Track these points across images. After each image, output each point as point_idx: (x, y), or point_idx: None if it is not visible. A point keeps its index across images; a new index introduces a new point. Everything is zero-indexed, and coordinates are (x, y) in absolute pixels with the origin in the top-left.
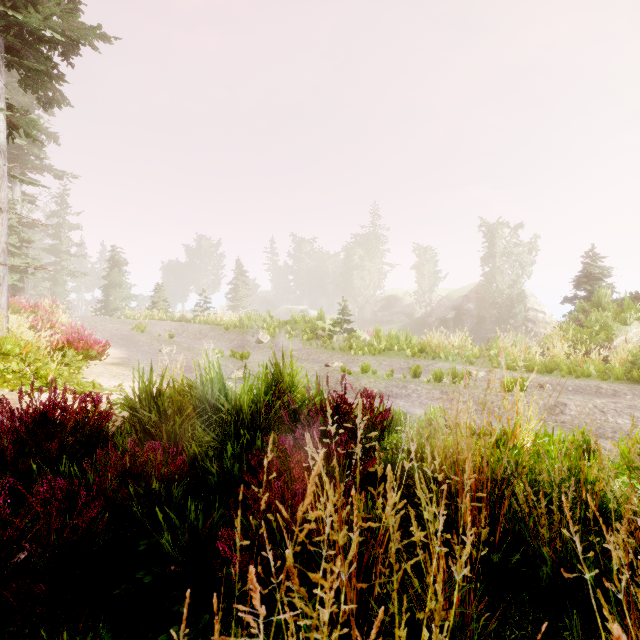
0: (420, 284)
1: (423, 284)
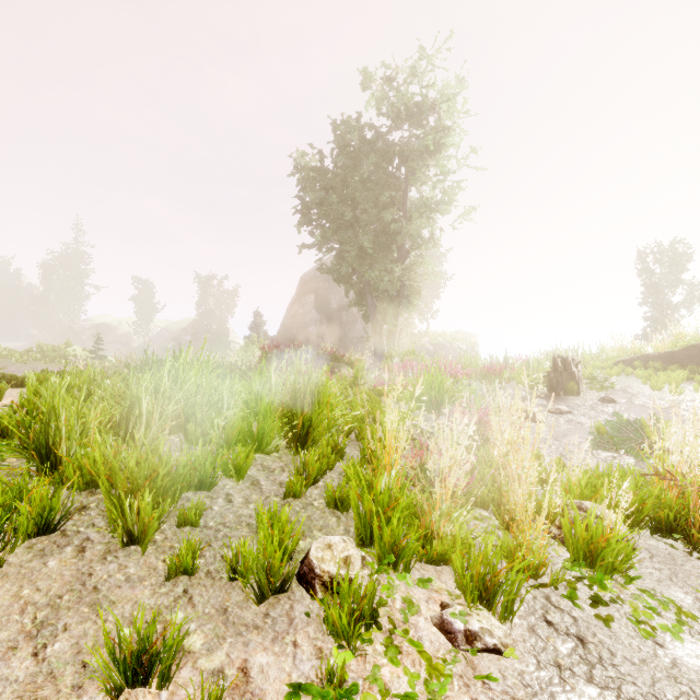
0: (138, 314)
1: (141, 315)
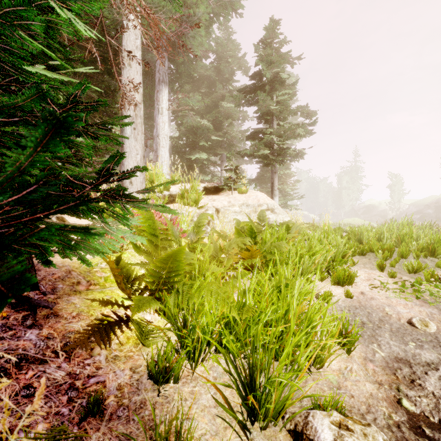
0: (391, 197)
1: (394, 197)
